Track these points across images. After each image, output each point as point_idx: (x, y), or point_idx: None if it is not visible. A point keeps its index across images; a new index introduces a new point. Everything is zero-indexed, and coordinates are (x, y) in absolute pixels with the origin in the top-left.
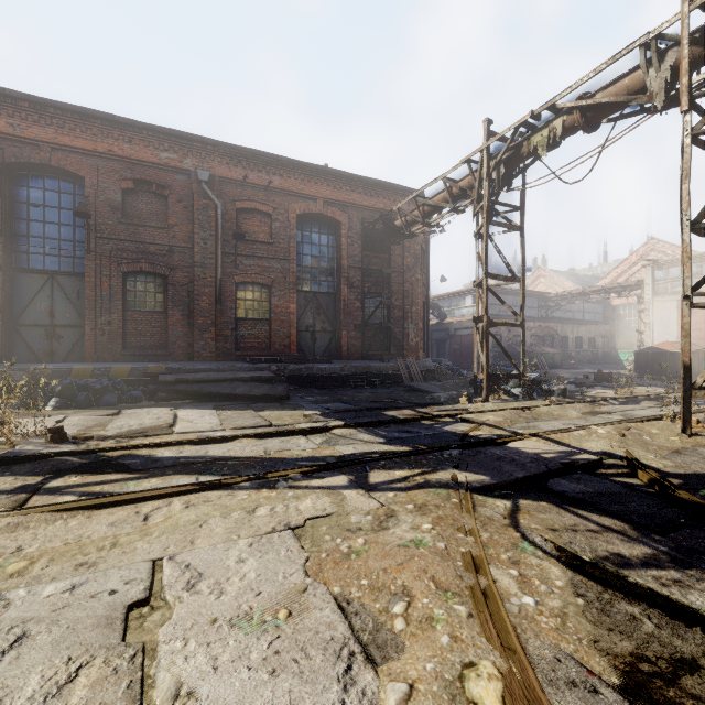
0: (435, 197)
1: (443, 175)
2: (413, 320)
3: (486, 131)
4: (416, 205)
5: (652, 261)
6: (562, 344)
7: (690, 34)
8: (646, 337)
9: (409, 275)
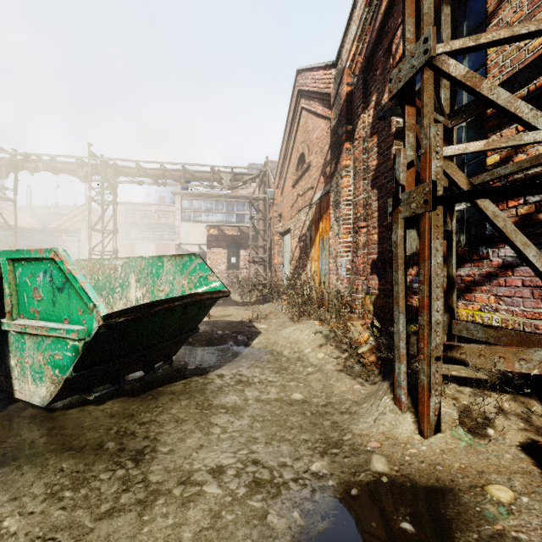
0: None
1: None
2: None
3: None
4: None
5: (86, 219)
6: None
7: (92, 164)
8: None
9: None
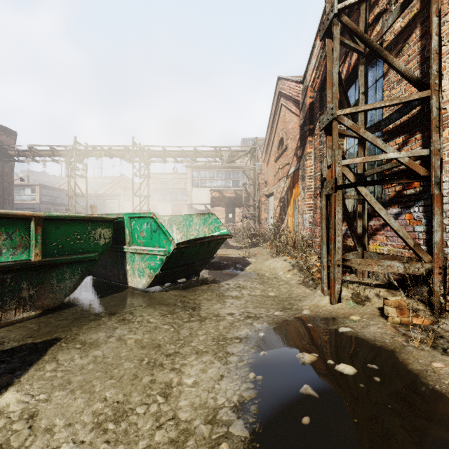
0: (43, 151)
1: (50, 146)
2: (10, 204)
3: (75, 141)
4: (30, 151)
5: (124, 187)
6: None
7: (134, 150)
8: None
9: (7, 178)
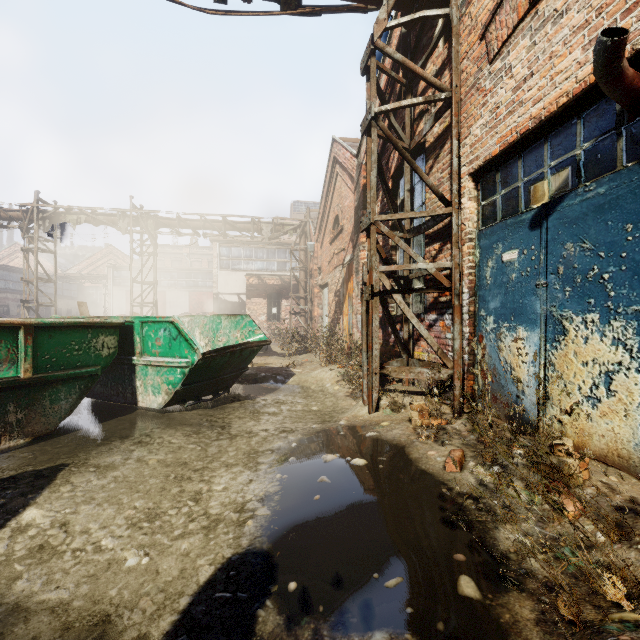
0: None
1: None
2: None
3: (37, 197)
4: None
5: (113, 265)
6: (46, 313)
7: (133, 216)
8: (109, 311)
9: None
